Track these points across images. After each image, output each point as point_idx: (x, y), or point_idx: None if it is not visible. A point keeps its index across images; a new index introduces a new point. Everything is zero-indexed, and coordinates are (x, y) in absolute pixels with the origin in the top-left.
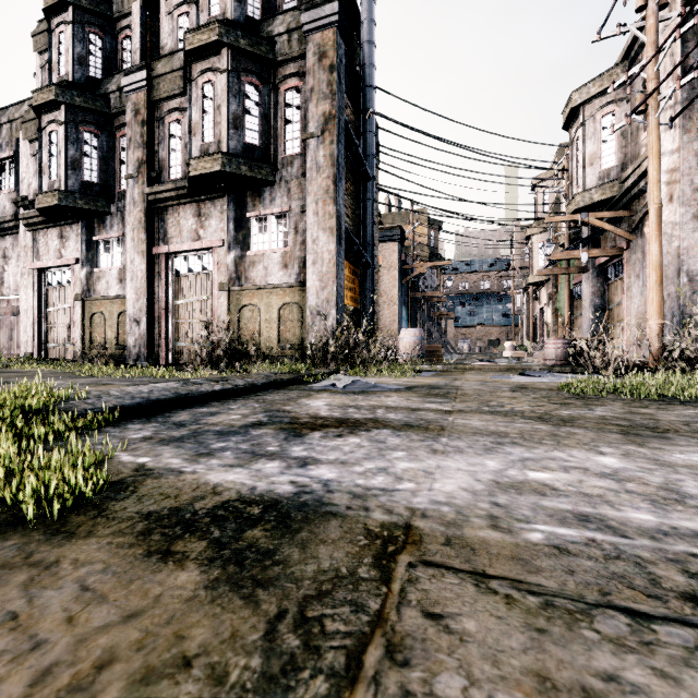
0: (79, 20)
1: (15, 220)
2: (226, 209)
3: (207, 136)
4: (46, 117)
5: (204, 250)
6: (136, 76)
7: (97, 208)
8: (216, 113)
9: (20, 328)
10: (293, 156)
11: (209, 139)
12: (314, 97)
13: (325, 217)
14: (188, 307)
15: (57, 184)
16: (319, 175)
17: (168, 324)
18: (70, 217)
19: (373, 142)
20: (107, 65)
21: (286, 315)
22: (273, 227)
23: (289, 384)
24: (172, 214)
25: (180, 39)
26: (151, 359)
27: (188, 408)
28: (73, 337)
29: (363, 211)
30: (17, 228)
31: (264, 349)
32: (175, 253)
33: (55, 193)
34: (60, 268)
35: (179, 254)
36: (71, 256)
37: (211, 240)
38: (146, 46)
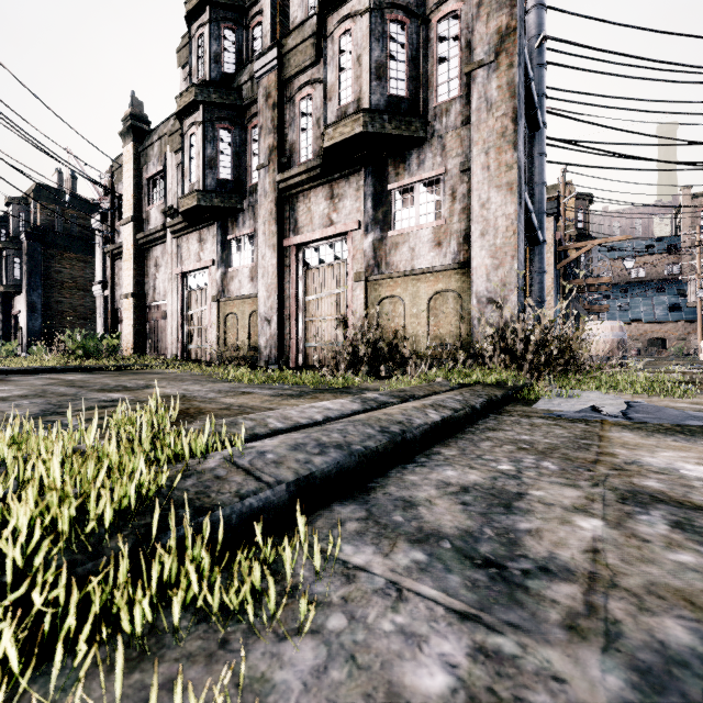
0: (215, 18)
1: (164, 230)
2: (362, 185)
3: (344, 98)
4: (187, 121)
5: (337, 236)
6: (267, 57)
7: (231, 205)
8: (355, 67)
9: (167, 331)
10: (450, 101)
11: (347, 100)
12: (483, 12)
13: (500, 170)
14: (319, 302)
15: (196, 186)
16: (490, 114)
17: (298, 323)
18: (207, 219)
19: (544, 78)
20: (239, 59)
21: (438, 307)
22: (420, 197)
23: (502, 403)
24: (303, 200)
25: (310, 8)
26: (281, 361)
27: (411, 464)
28: (210, 338)
29: (529, 170)
30: (166, 237)
31: (422, 349)
32: (305, 244)
33: (194, 194)
34: (199, 272)
35: (309, 245)
36: (208, 259)
37: (345, 223)
38: (276, 27)
